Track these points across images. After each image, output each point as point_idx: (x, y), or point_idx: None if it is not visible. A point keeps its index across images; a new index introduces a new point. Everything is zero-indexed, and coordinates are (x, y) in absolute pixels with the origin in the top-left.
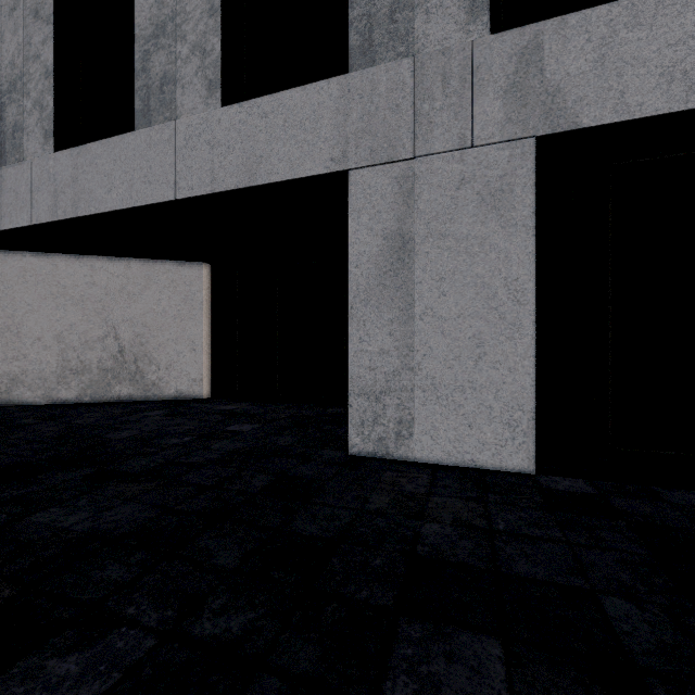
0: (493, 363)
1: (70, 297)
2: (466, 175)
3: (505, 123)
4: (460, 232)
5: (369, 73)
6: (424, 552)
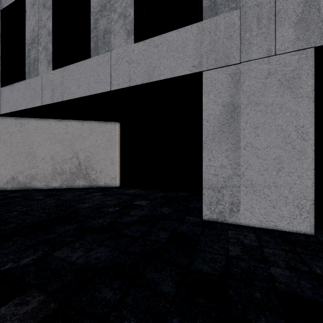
0: (288, 173)
1: (57, 139)
2: (271, 70)
3: (295, 40)
4: (268, 102)
5: (214, 19)
6: (282, 288)
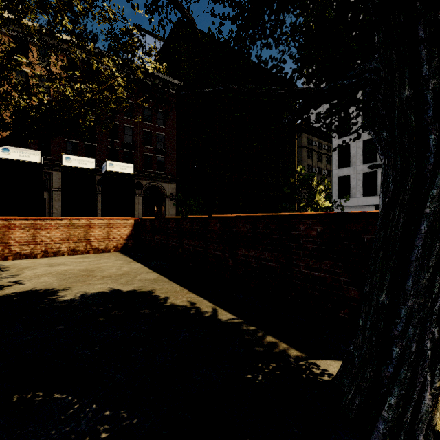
0: None
1: None
2: None
3: None
4: None
5: None
6: None
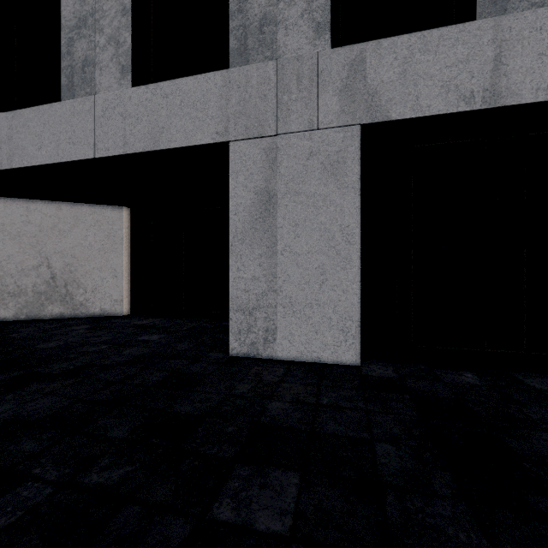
0: (332, 286)
1: (7, 232)
2: (313, 149)
3: (340, 113)
4: (310, 191)
5: (245, 69)
6: (265, 421)
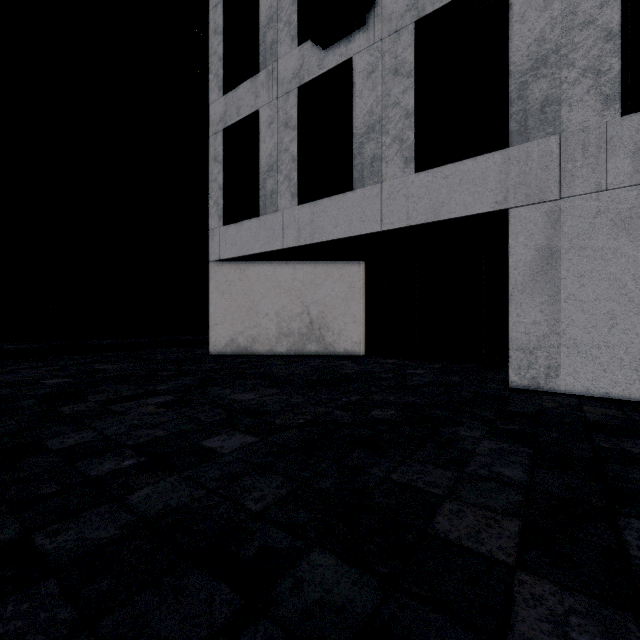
0: (623, 330)
1: (282, 288)
2: (601, 208)
3: (633, 173)
4: (597, 246)
5: (524, 147)
6: (591, 421)
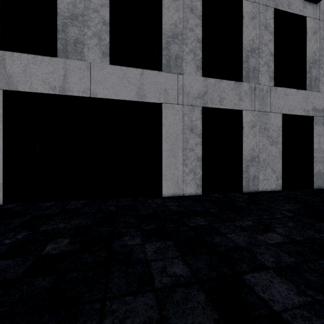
0: None
1: None
2: None
3: None
4: None
5: None
6: None
